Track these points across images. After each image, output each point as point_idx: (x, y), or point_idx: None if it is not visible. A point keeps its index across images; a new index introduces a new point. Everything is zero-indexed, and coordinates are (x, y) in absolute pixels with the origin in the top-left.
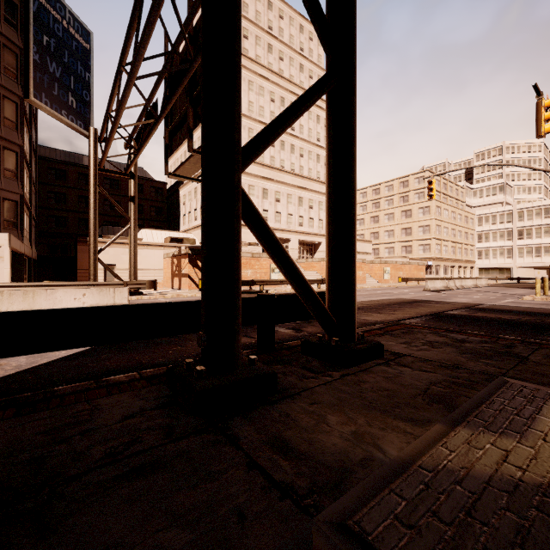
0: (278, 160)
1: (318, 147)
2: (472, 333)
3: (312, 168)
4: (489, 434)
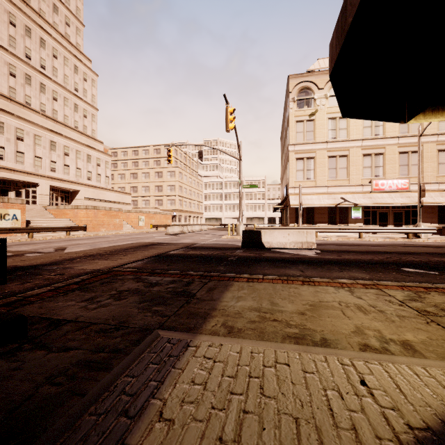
0: (21, 94)
1: (76, 97)
2: (170, 272)
3: (69, 116)
4: None
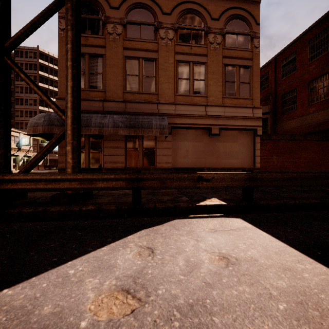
0: None
1: None
2: None
3: None
4: None
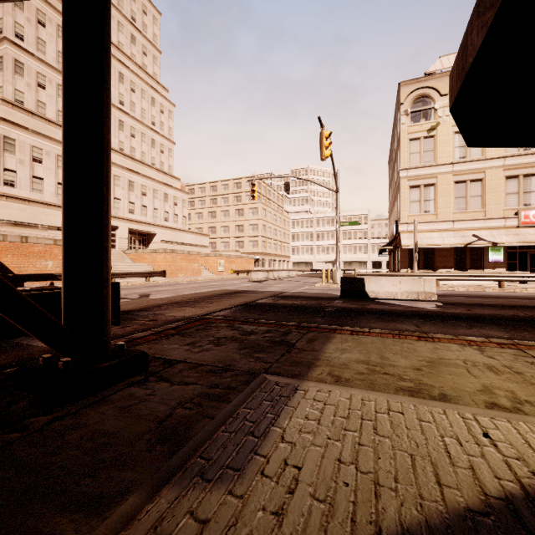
0: None
1: (153, 131)
2: (263, 322)
3: (146, 152)
4: (200, 489)
